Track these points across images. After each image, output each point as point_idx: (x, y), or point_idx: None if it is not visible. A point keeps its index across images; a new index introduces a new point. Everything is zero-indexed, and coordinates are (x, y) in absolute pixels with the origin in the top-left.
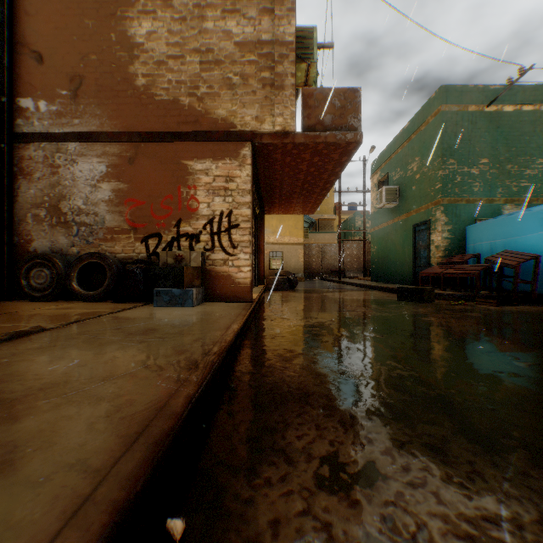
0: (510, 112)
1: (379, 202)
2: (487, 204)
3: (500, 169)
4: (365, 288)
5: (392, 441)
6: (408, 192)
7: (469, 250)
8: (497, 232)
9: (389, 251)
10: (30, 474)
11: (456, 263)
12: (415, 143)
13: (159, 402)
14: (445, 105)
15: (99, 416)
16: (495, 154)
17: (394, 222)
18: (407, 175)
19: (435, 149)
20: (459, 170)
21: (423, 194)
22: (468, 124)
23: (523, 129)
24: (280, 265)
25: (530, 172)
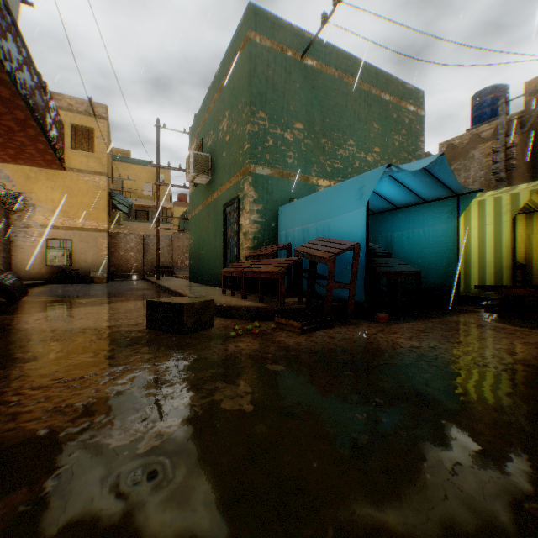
0: (326, 75)
1: (187, 173)
2: (303, 183)
3: (316, 141)
4: (163, 294)
5: None
6: (220, 160)
7: (282, 240)
8: (311, 212)
9: (204, 242)
10: None
11: (264, 256)
12: (225, 93)
13: None
14: (255, 34)
15: None
16: (312, 122)
17: (207, 203)
18: (219, 138)
19: (244, 95)
20: (272, 130)
21: (233, 161)
22: (283, 71)
23: (338, 100)
24: (65, 260)
25: (344, 153)
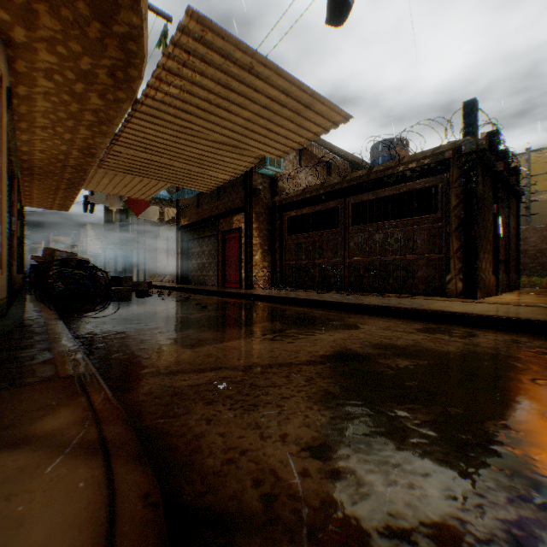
0: None
1: None
2: None
3: None
4: None
5: (538, 349)
6: None
7: None
8: None
9: None
10: (503, 314)
11: None
12: None
13: (542, 319)
14: None
15: (532, 316)
16: None
17: None
18: None
19: None
20: None
21: None
22: None
23: None
24: None
25: None
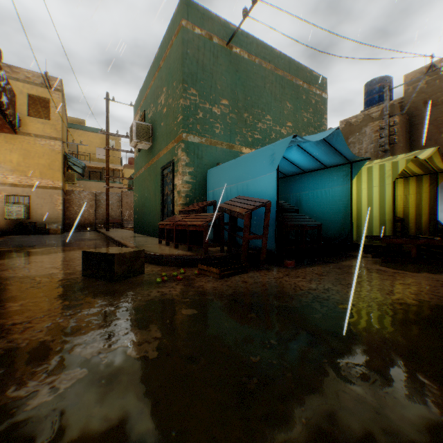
0: (248, 60)
1: (131, 139)
2: (228, 150)
3: (239, 115)
4: (108, 243)
5: None
6: (158, 129)
7: (210, 197)
8: (233, 174)
9: (146, 199)
10: None
11: (193, 211)
12: (163, 72)
13: None
14: (187, 22)
15: None
16: (236, 99)
17: (149, 166)
18: (158, 110)
19: (178, 74)
20: (202, 104)
21: (169, 130)
22: (211, 56)
23: (257, 82)
24: (23, 214)
25: (263, 126)
